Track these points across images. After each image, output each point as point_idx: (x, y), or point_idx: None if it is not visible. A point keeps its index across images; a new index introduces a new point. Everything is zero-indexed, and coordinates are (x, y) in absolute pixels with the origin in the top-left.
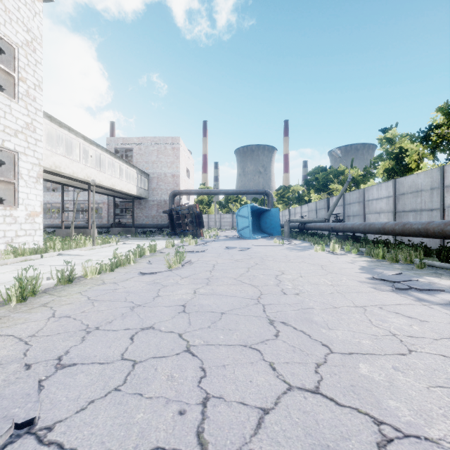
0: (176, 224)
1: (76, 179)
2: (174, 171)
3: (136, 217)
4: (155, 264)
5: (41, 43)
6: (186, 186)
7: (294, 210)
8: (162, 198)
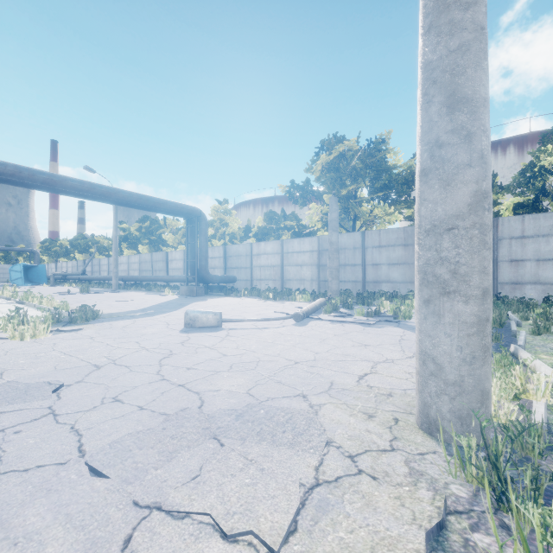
0: None
1: None
2: None
3: None
4: None
5: None
6: None
7: (61, 265)
8: None
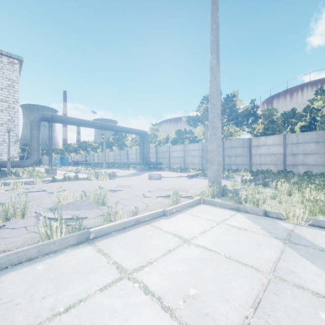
0: None
1: None
2: None
3: None
4: None
5: None
6: None
7: (74, 156)
8: None
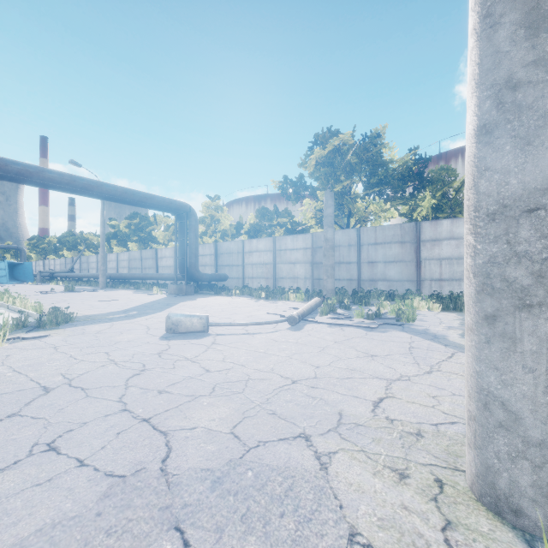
0: None
1: None
2: None
3: None
4: None
5: None
6: None
7: (49, 262)
8: None
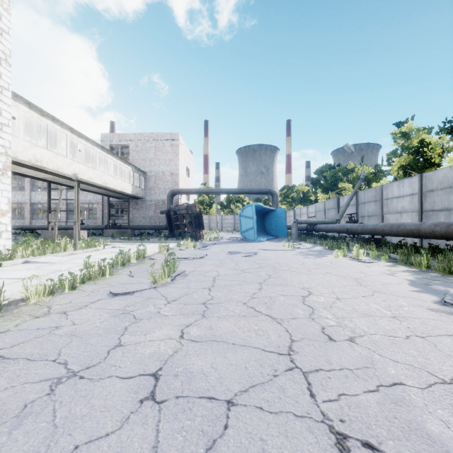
0: (174, 225)
1: (63, 176)
2: (173, 170)
3: (133, 218)
4: (136, 277)
5: (8, 9)
6: (186, 185)
7: (300, 211)
8: (160, 198)
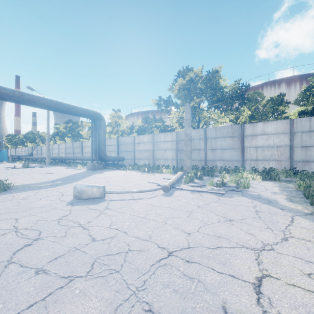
0: None
1: None
2: None
3: None
4: None
5: None
6: None
7: (18, 149)
8: None
